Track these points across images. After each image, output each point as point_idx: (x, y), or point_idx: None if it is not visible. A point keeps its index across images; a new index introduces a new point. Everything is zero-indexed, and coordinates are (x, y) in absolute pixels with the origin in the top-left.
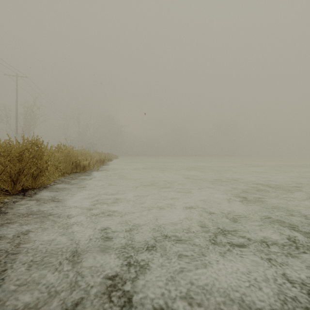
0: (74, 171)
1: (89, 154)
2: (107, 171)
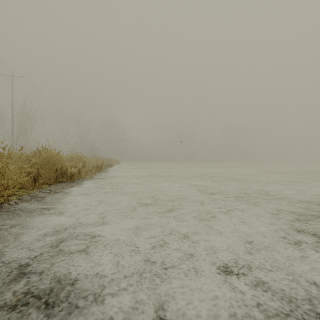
0: (59, 180)
1: (82, 159)
2: (102, 179)
